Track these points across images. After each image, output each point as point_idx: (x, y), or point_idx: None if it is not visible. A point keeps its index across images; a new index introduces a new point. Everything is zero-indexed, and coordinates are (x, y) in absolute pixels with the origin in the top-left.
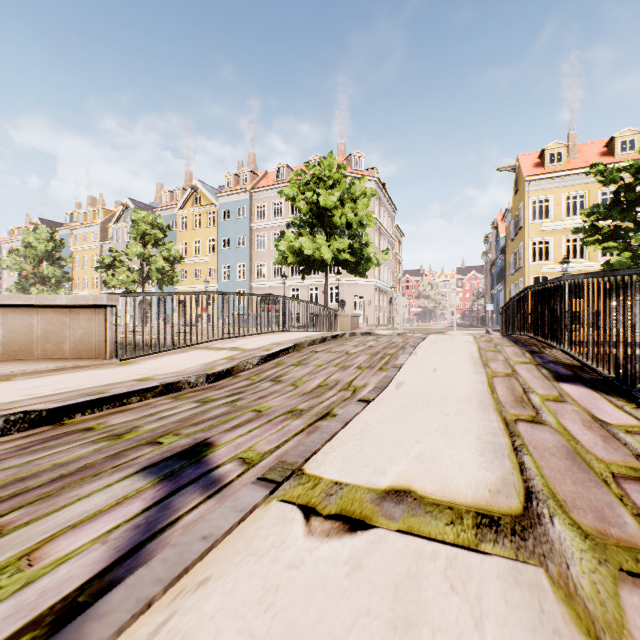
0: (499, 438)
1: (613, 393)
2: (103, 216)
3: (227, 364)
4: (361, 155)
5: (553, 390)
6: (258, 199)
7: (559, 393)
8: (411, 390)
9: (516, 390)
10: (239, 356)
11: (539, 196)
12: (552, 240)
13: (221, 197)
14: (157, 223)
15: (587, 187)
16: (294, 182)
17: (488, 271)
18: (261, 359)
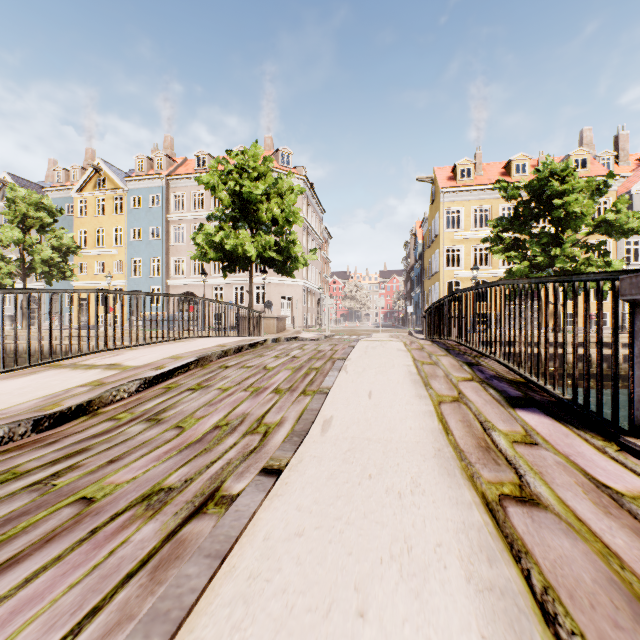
0: (501, 568)
1: (581, 425)
2: None
3: (85, 395)
4: (289, 152)
5: (515, 423)
6: (176, 187)
7: (524, 428)
8: (343, 434)
9: (473, 426)
10: (112, 379)
11: (452, 207)
12: (463, 248)
13: (131, 181)
14: (44, 205)
15: (491, 202)
16: (215, 170)
17: (408, 275)
18: (144, 383)
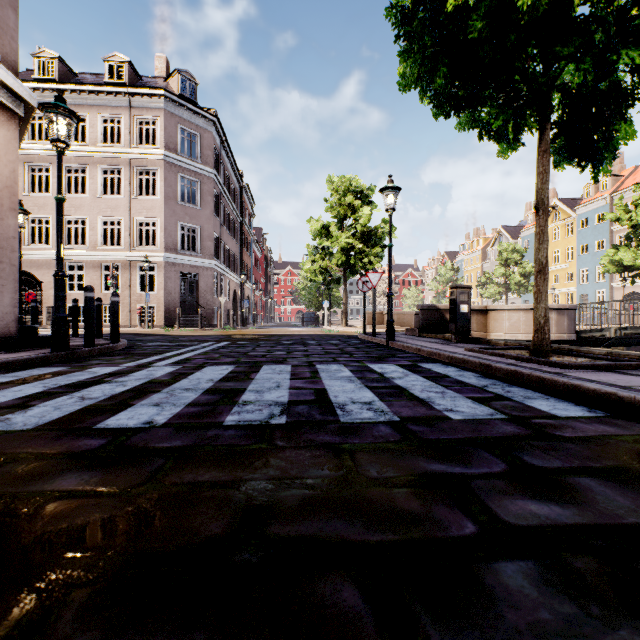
0: None
1: None
2: (483, 243)
3: None
4: None
5: None
6: None
7: None
8: None
9: None
10: None
11: None
12: None
13: (578, 209)
14: (515, 249)
15: None
16: (619, 205)
17: None
18: None
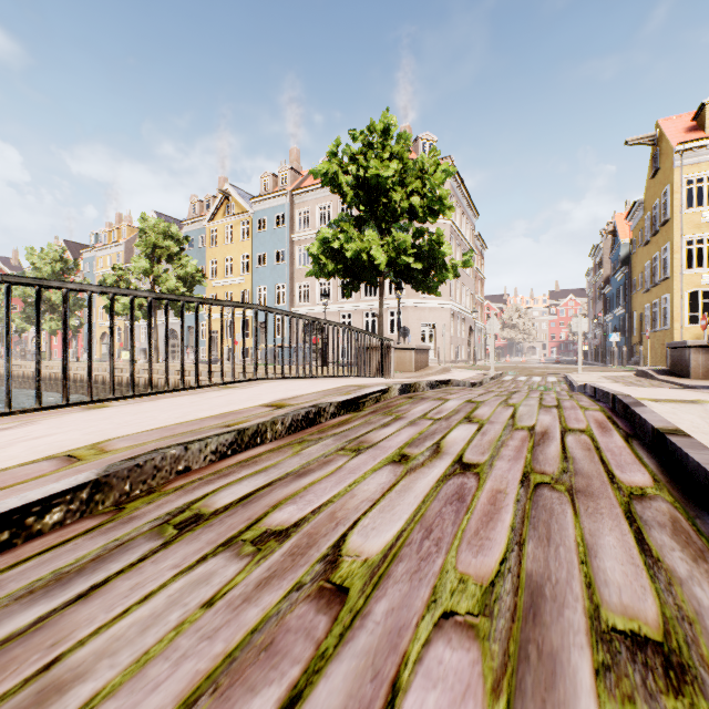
0: None
1: None
2: (128, 234)
3: None
4: (431, 138)
5: None
6: (300, 203)
7: None
8: None
9: None
10: None
11: (698, 172)
12: None
13: (256, 203)
14: (171, 233)
15: None
16: (334, 157)
17: (598, 292)
18: None
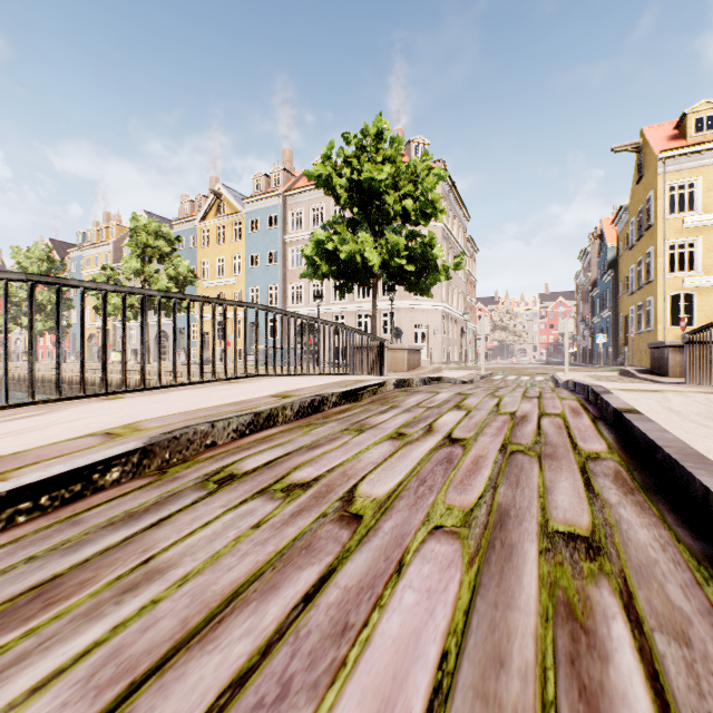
0: None
1: None
2: (117, 234)
3: None
4: (424, 142)
5: None
6: (293, 204)
7: None
8: None
9: None
10: None
11: (679, 179)
12: (700, 241)
13: (248, 203)
14: (162, 233)
15: None
16: (328, 160)
17: (586, 294)
18: None
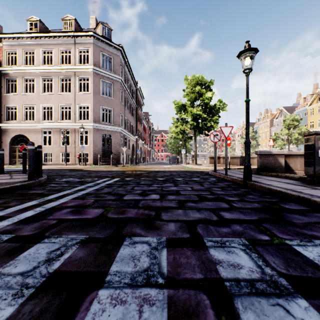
0: None
1: None
2: (270, 117)
3: None
4: None
5: None
6: None
7: None
8: None
9: None
10: None
11: None
12: None
13: None
14: (294, 119)
15: None
16: None
17: None
18: None
